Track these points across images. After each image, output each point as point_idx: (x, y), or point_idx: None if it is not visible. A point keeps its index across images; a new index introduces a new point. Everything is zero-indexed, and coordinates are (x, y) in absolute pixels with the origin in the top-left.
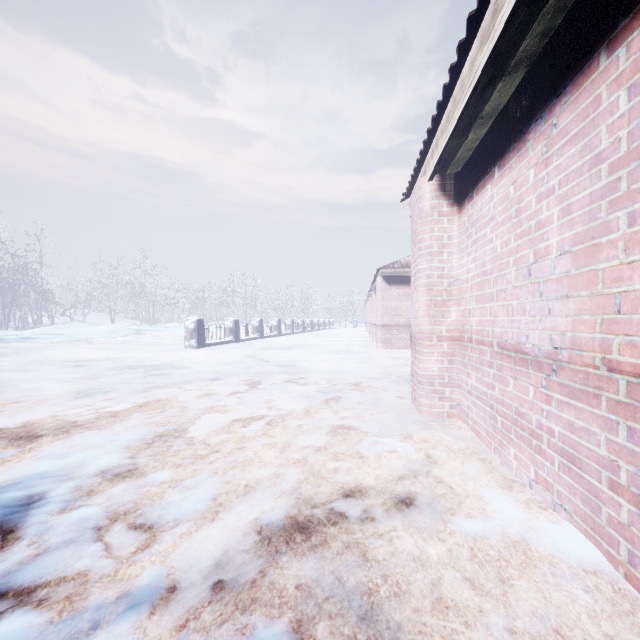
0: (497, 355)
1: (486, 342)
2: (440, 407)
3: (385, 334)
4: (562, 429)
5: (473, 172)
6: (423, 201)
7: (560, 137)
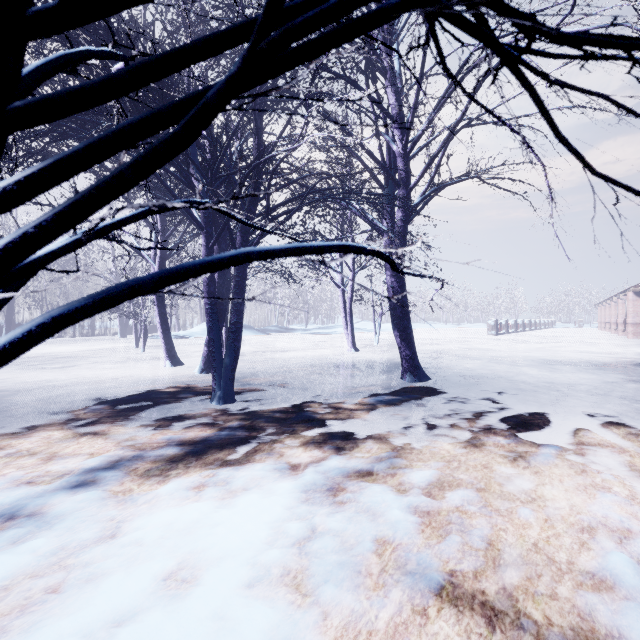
0: None
1: None
2: None
3: (635, 329)
4: None
5: None
6: None
7: None
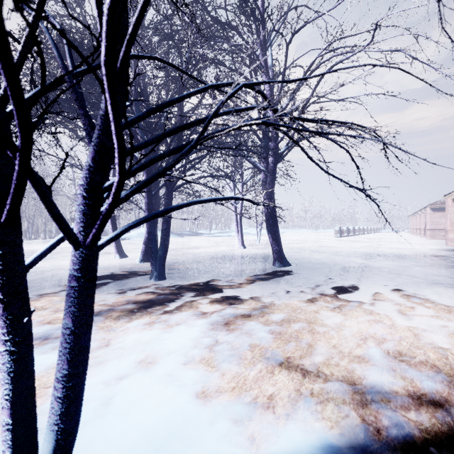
0: None
1: None
2: (453, 244)
3: (431, 233)
4: None
5: None
6: (448, 203)
7: None
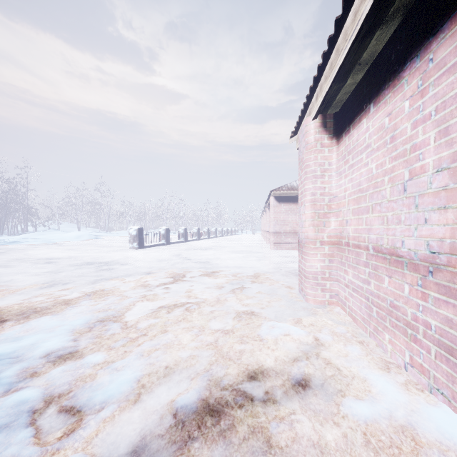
0: (372, 257)
1: (362, 246)
2: (322, 296)
3: (276, 239)
4: (439, 323)
5: (350, 111)
6: (309, 135)
7: (437, 69)
